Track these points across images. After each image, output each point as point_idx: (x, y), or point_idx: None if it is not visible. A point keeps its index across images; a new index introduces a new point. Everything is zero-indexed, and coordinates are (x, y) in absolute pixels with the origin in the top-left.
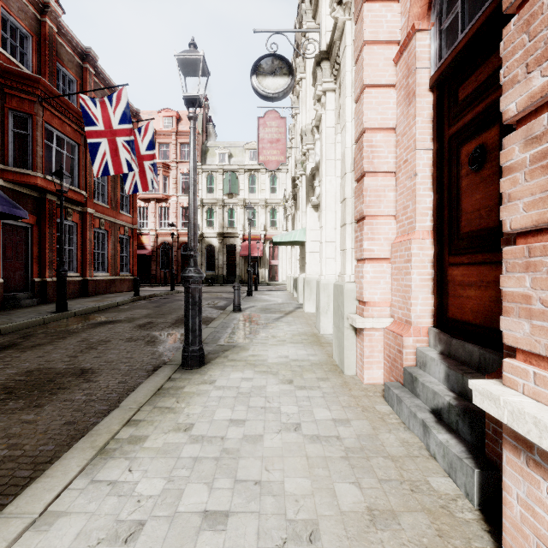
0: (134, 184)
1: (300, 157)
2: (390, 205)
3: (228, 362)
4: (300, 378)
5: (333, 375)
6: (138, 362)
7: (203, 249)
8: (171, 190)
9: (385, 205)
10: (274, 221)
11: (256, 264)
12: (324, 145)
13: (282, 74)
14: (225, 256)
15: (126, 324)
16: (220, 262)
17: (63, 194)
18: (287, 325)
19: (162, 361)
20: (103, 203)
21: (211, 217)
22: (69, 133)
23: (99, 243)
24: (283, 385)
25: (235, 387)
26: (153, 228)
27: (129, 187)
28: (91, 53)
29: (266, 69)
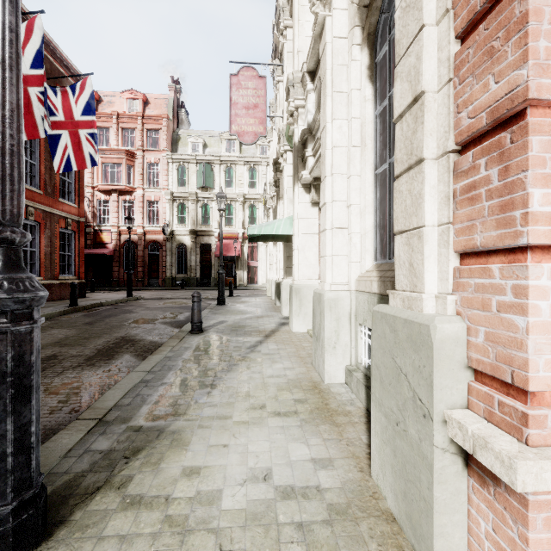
0: (66, 160)
1: (284, 127)
2: None
3: (116, 517)
4: None
5: None
6: None
7: (173, 248)
8: (137, 181)
9: None
10: (253, 218)
11: (233, 265)
12: (330, 68)
13: None
14: (199, 256)
15: None
16: (193, 263)
17: None
18: (267, 362)
19: None
20: (32, 187)
21: (183, 213)
22: None
23: None
24: None
25: None
26: (115, 224)
27: (60, 164)
28: None
29: None
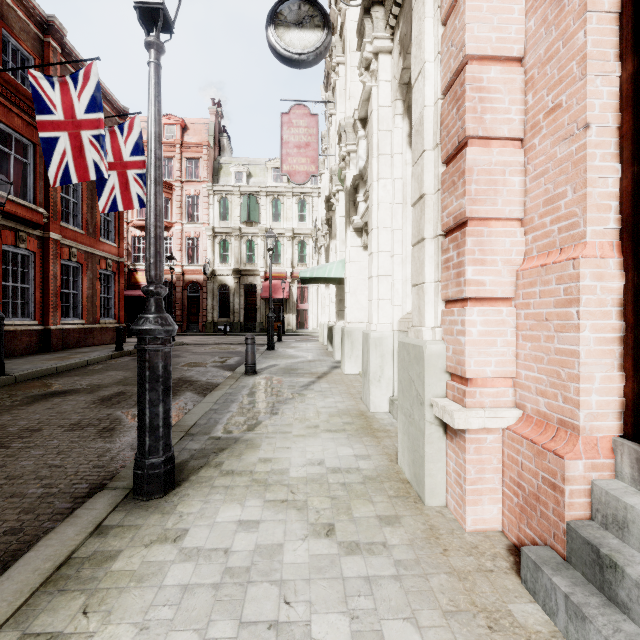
0: (113, 200)
1: (336, 166)
2: (515, 199)
3: (219, 479)
4: (347, 520)
5: (406, 508)
6: (66, 476)
7: (215, 290)
8: (175, 216)
9: (505, 198)
10: (303, 256)
11: (281, 308)
12: (376, 133)
13: (314, 26)
14: (243, 298)
15: (82, 397)
16: (236, 306)
17: (9, 211)
18: (320, 397)
19: (110, 473)
20: (75, 227)
21: (226, 251)
22: (19, 126)
23: (70, 280)
24: (317, 542)
25: (220, 551)
26: None
27: (107, 205)
28: (55, 23)
29: (290, 18)
